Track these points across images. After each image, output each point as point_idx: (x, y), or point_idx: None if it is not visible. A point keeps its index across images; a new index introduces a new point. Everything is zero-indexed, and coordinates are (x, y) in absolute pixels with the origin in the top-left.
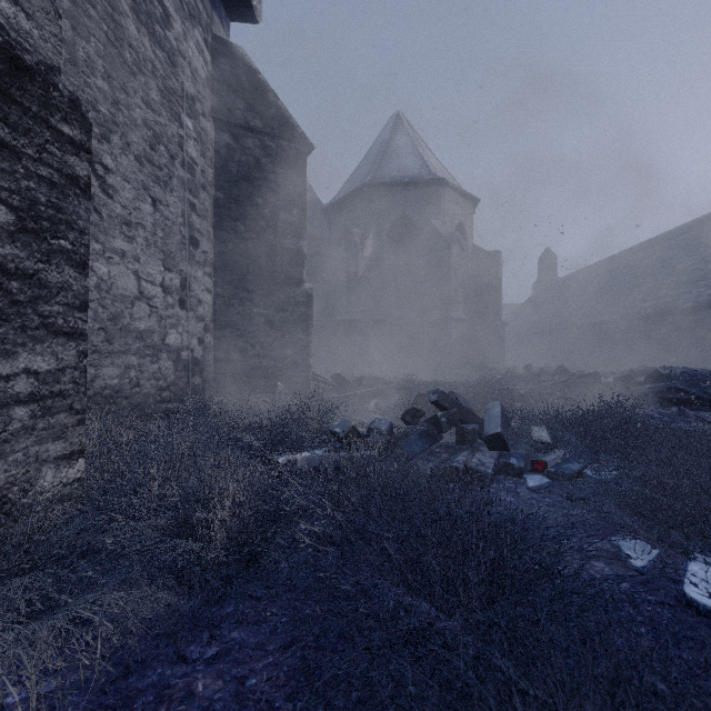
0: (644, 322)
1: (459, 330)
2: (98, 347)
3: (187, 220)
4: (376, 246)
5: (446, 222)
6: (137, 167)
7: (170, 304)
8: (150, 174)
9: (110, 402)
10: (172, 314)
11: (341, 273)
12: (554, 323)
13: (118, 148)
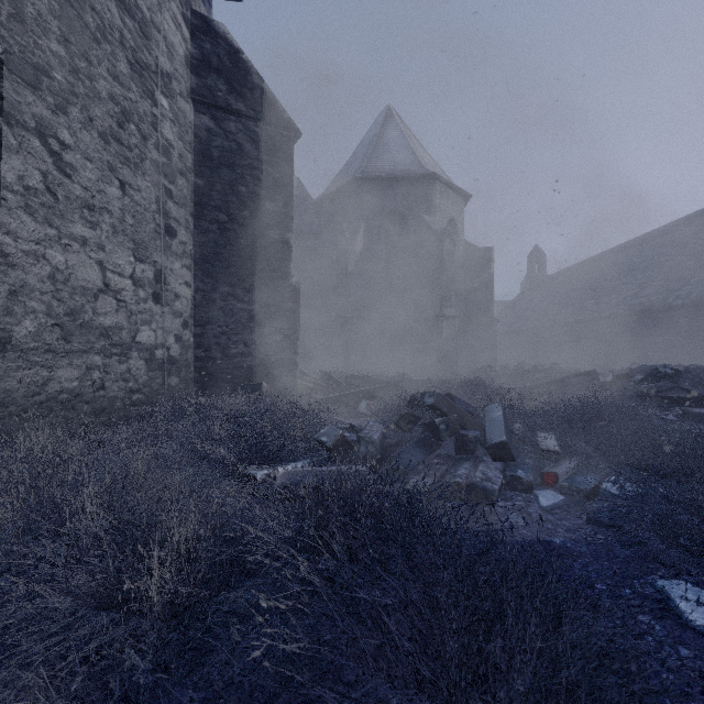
0: (635, 319)
1: (451, 327)
2: (52, 345)
3: (162, 207)
4: (366, 241)
5: (437, 217)
6: (101, 145)
7: (142, 299)
8: (118, 155)
9: (68, 408)
10: (144, 309)
11: (331, 269)
12: (544, 320)
13: (77, 122)
